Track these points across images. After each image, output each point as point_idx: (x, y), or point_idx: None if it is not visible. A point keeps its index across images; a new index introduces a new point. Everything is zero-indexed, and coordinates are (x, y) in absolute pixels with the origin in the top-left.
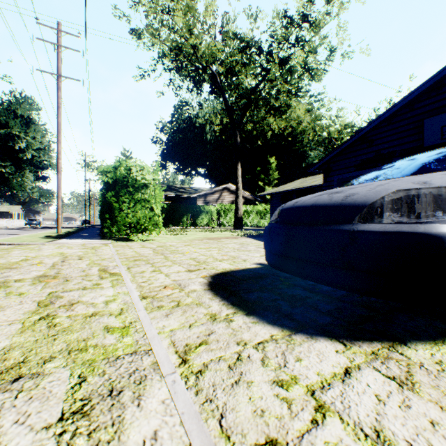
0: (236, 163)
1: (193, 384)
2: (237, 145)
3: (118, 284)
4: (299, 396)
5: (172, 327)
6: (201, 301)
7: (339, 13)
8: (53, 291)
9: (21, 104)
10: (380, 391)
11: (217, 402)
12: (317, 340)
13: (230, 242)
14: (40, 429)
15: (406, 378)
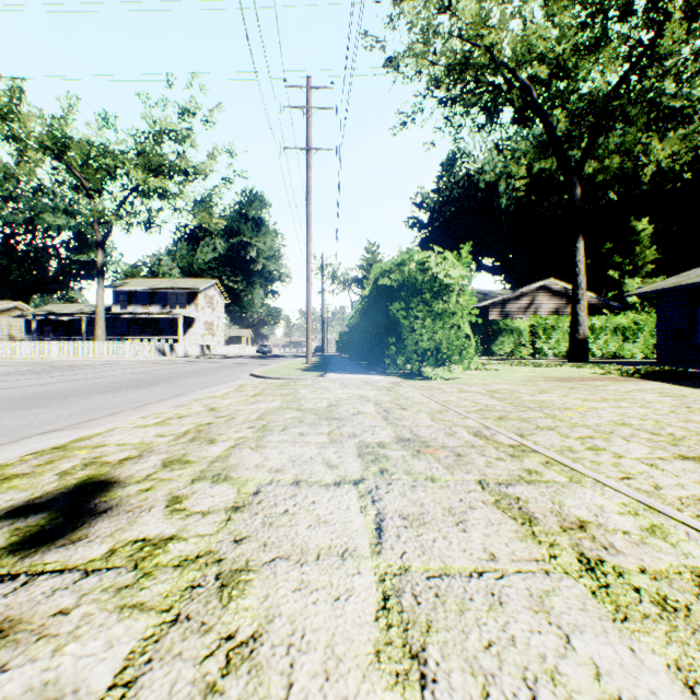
0: (573, 238)
1: None
2: (576, 205)
3: (578, 478)
4: None
5: None
6: None
7: None
8: (477, 480)
9: (252, 204)
10: None
11: None
12: None
13: (623, 388)
14: None
15: None
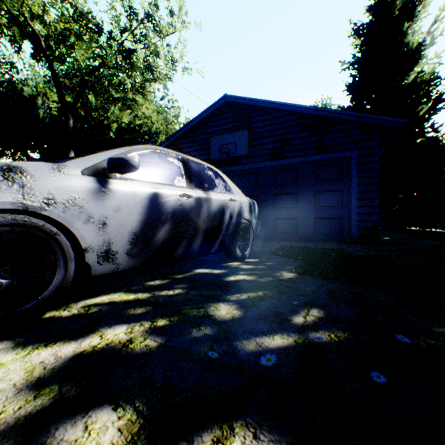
0: (68, 151)
1: None
2: (70, 130)
3: None
4: None
5: None
6: None
7: (179, 29)
8: None
9: None
10: None
11: None
12: None
13: None
14: None
15: None
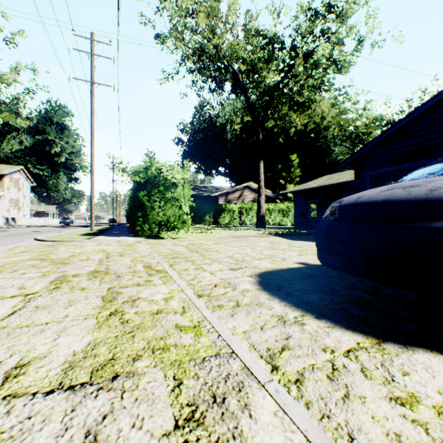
0: (258, 161)
1: (297, 395)
2: (260, 143)
3: (168, 281)
4: (431, 420)
5: (243, 329)
6: (259, 301)
7: (368, 0)
8: (111, 287)
9: (56, 112)
10: None
11: (336, 419)
12: (414, 351)
13: (259, 240)
14: (160, 436)
15: None
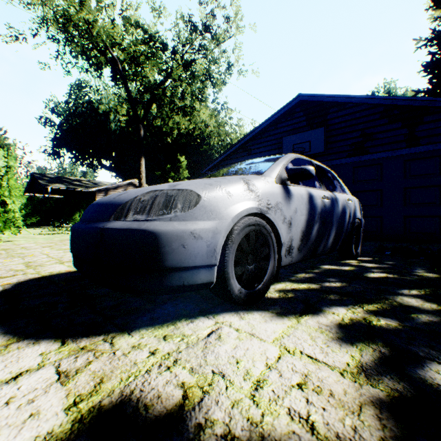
0: (140, 158)
1: None
2: (141, 140)
3: None
4: None
5: None
6: None
7: (235, 34)
8: None
9: None
10: (25, 391)
11: None
12: (37, 344)
13: None
14: None
15: (79, 369)
